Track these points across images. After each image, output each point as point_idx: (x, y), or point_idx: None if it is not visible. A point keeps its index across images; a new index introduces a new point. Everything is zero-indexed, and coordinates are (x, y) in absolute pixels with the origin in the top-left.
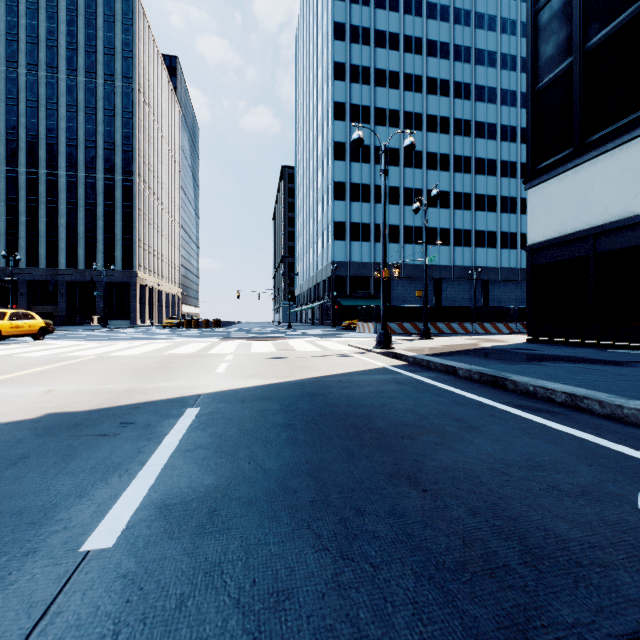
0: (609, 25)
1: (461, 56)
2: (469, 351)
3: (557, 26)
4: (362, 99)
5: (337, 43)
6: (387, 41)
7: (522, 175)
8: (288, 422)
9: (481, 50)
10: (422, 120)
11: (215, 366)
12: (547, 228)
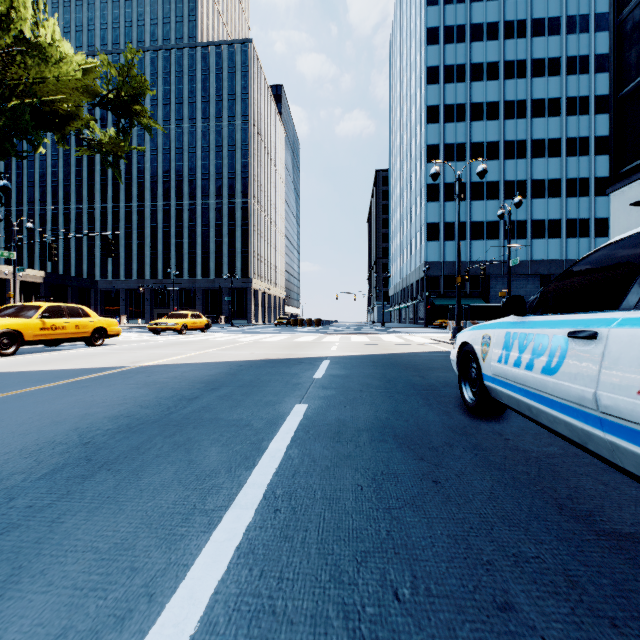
0: None
1: (576, 27)
2: None
3: (639, 36)
4: (457, 98)
5: (430, 48)
6: (484, 33)
7: None
8: (374, 365)
9: (603, 14)
10: (526, 107)
11: (329, 347)
12: (628, 230)
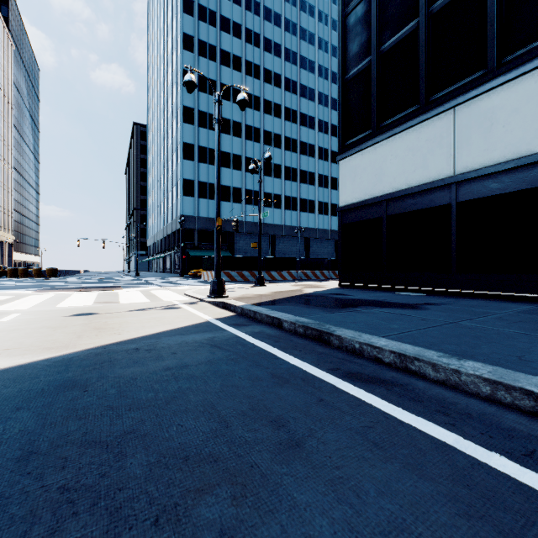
0: (396, 34)
1: (290, 58)
2: (295, 298)
3: (360, 29)
4: (209, 73)
5: (186, 16)
6: (231, 28)
7: (332, 160)
8: None
9: (304, 57)
10: (260, 103)
11: None
12: (353, 193)
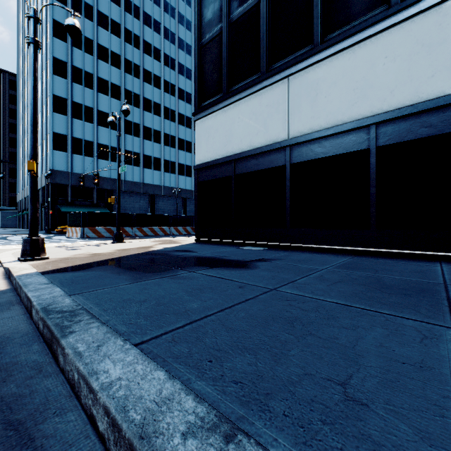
0: (243, 6)
1: (169, 37)
2: (126, 258)
3: None
4: (85, 30)
5: None
6: None
7: None
8: None
9: (182, 40)
10: (140, 71)
11: None
12: (208, 153)
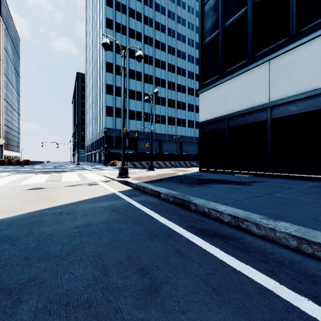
0: (234, 16)
1: (171, 34)
2: (171, 178)
3: (212, 13)
4: (122, 42)
5: (108, 8)
6: (135, 15)
7: (196, 95)
8: None
9: (179, 33)
10: (153, 60)
11: None
12: (208, 114)
